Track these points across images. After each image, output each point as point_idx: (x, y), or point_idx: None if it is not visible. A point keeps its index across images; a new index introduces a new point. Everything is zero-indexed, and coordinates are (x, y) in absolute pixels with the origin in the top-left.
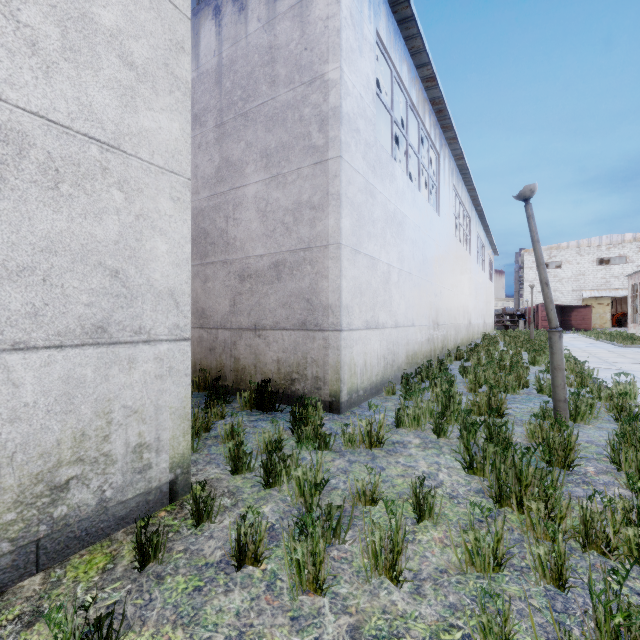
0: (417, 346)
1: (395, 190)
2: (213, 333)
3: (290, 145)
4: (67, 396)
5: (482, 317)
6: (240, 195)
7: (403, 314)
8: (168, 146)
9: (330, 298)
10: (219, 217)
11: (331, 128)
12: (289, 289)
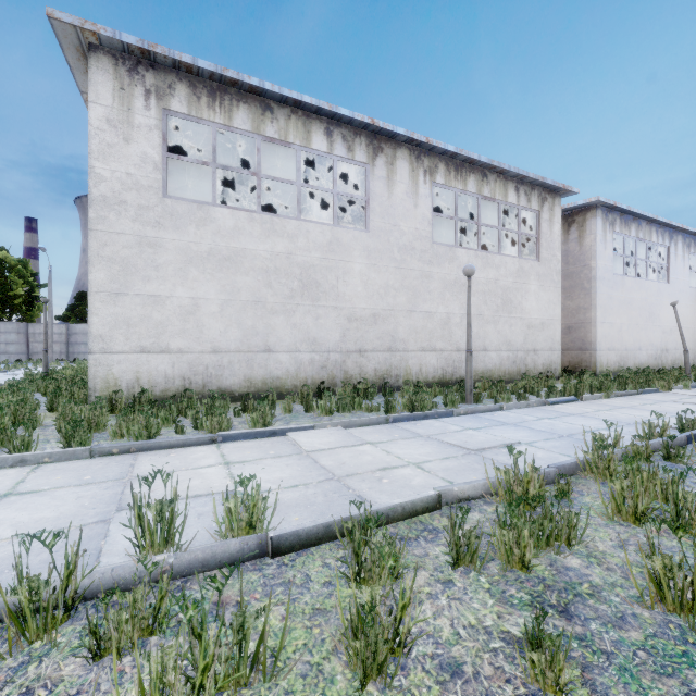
0: (643, 360)
1: (625, 289)
2: None
3: (574, 286)
4: (548, 358)
5: None
6: None
7: (631, 344)
8: (558, 315)
9: (592, 340)
10: None
11: (592, 283)
12: (574, 336)
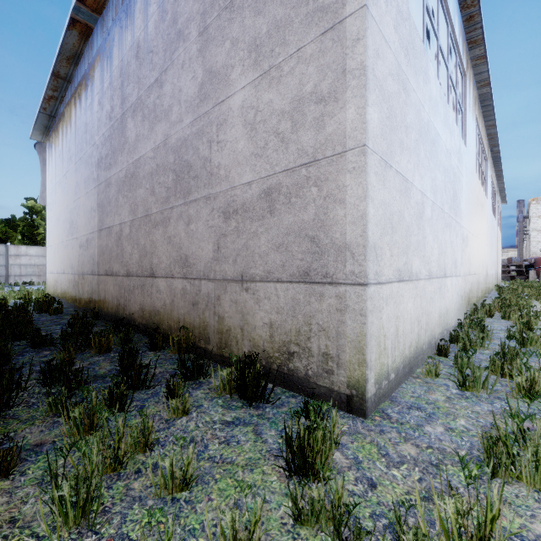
0: (448, 302)
1: (428, 95)
2: (196, 284)
3: (287, 20)
4: None
5: (494, 267)
6: (224, 110)
7: (436, 261)
8: None
9: (348, 233)
10: (202, 144)
11: None
12: (285, 224)
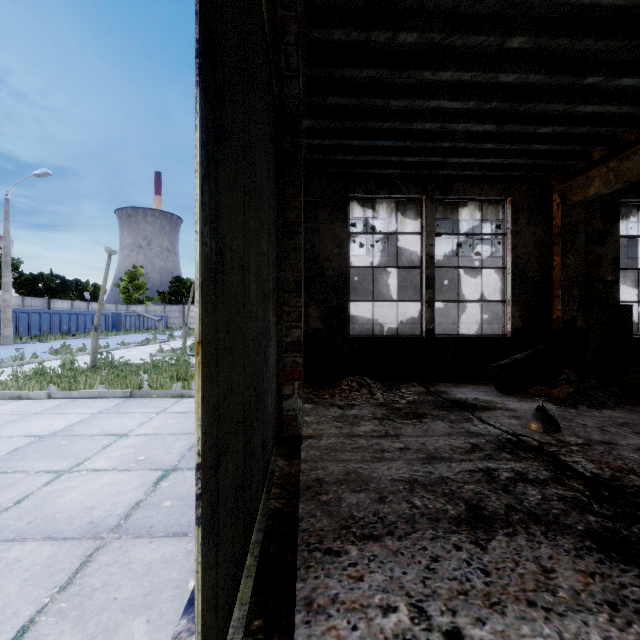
0: None
1: None
2: None
3: None
4: None
5: None
6: None
7: None
8: None
9: None
10: None
11: None
12: None
